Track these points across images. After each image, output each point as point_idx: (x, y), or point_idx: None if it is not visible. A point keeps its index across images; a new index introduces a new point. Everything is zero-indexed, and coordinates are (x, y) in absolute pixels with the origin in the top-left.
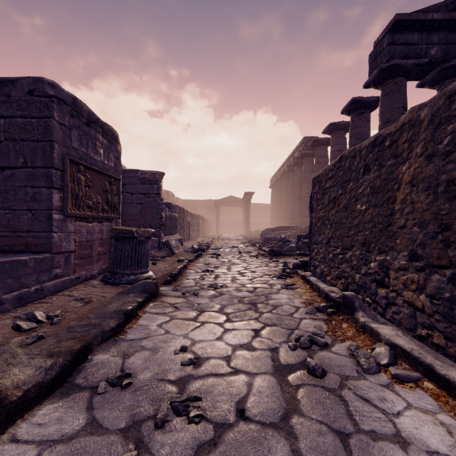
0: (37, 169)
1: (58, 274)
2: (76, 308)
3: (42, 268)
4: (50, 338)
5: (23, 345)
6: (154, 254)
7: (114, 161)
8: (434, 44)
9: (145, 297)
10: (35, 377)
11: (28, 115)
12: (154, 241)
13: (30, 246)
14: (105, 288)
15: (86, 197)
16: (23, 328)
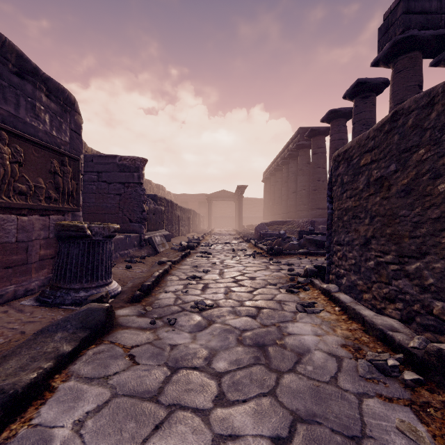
0: None
1: None
2: None
3: None
4: None
5: None
6: (133, 254)
7: (69, 134)
8: None
9: (81, 339)
10: None
11: None
12: (134, 238)
13: None
14: (37, 312)
15: (14, 178)
16: None
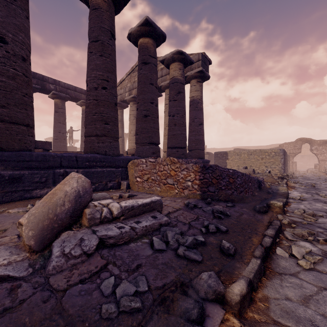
0: None
1: None
2: None
3: None
4: None
5: None
6: None
7: None
8: None
9: None
10: None
11: None
12: None
13: None
14: None
15: None
16: None
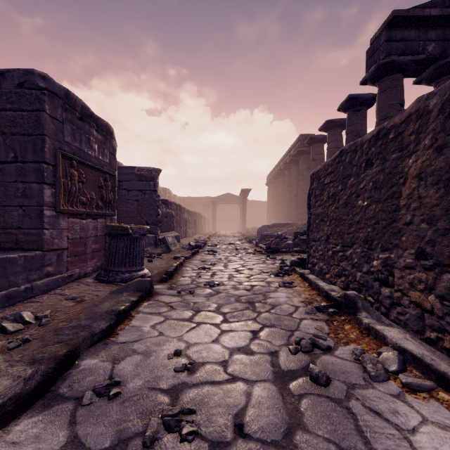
0: (28, 164)
1: (50, 272)
2: (67, 308)
3: (32, 266)
4: (35, 341)
5: (4, 350)
6: (151, 251)
7: (109, 157)
8: (432, 40)
9: (139, 296)
10: (13, 389)
11: (19, 108)
12: (151, 238)
13: (20, 243)
14: (99, 286)
15: (79, 193)
16: (9, 330)
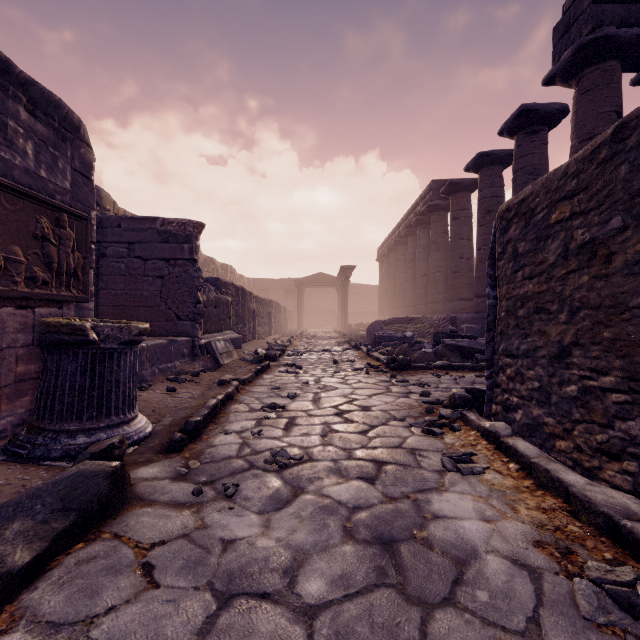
0: None
1: None
2: None
3: None
4: None
5: None
6: (181, 368)
7: (71, 178)
8: None
9: (56, 535)
10: None
11: None
12: (183, 344)
13: None
14: None
15: None
16: None
